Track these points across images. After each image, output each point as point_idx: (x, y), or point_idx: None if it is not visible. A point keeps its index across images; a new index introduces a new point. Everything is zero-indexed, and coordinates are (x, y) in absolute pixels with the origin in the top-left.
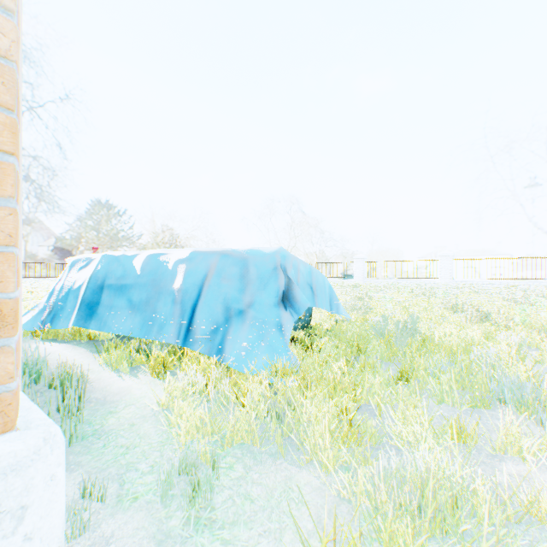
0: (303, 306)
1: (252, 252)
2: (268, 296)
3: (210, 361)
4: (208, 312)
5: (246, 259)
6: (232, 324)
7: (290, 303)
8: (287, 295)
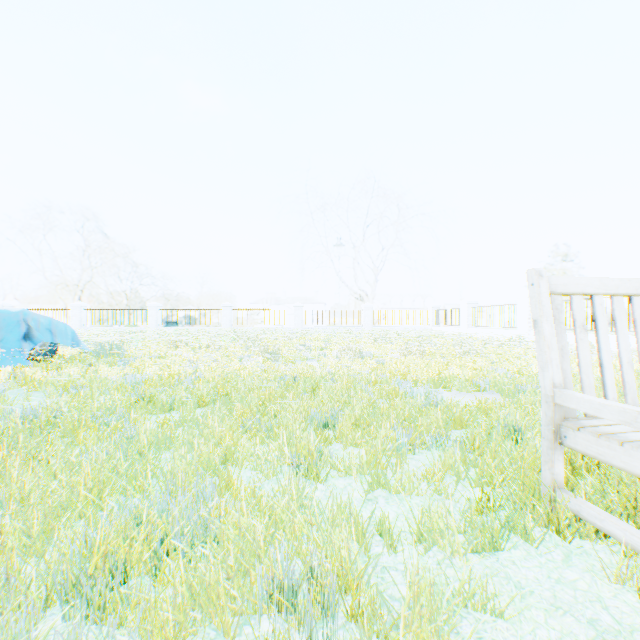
0: (41, 340)
1: (3, 311)
2: (15, 335)
3: None
4: None
5: None
6: None
7: (31, 339)
8: (29, 335)
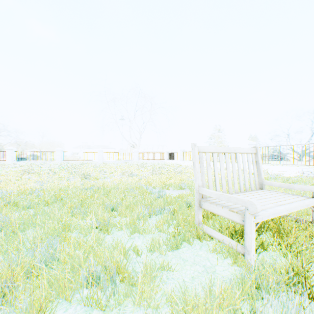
0: None
1: None
2: None
3: None
4: None
5: None
6: None
7: None
8: None
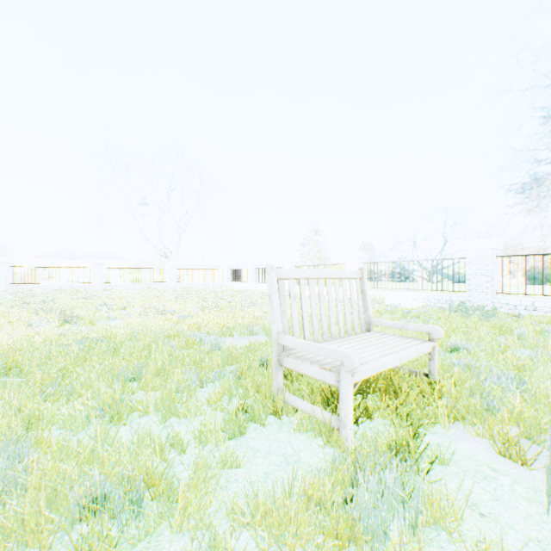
0: None
1: None
2: None
3: None
4: None
5: None
6: None
7: None
8: None
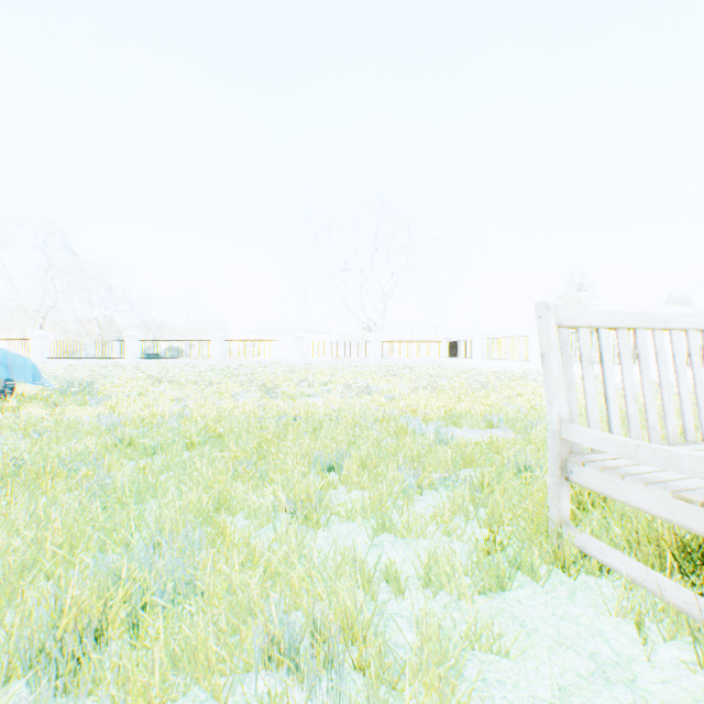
0: None
1: None
2: None
3: None
4: None
5: None
6: None
7: None
8: None
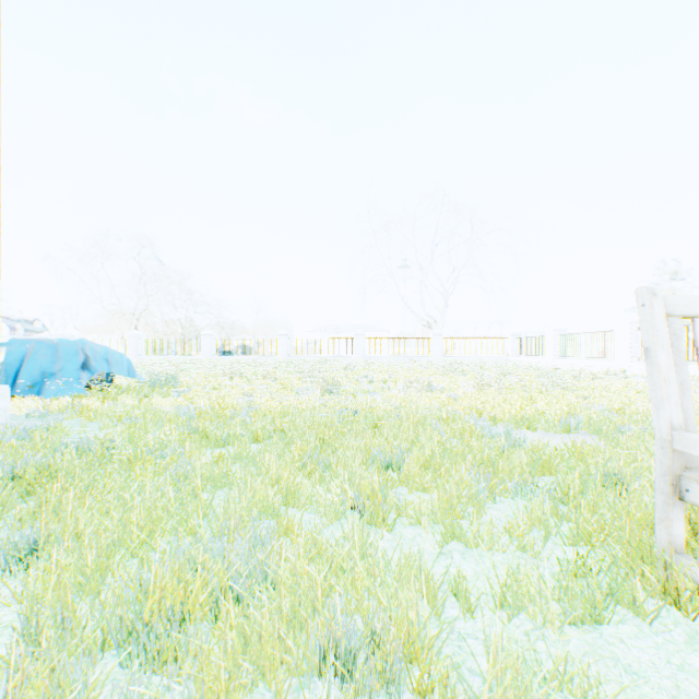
0: (98, 370)
1: (63, 340)
2: (74, 365)
3: (35, 397)
4: (29, 375)
5: (58, 344)
6: (48, 380)
7: (88, 369)
8: (87, 364)
